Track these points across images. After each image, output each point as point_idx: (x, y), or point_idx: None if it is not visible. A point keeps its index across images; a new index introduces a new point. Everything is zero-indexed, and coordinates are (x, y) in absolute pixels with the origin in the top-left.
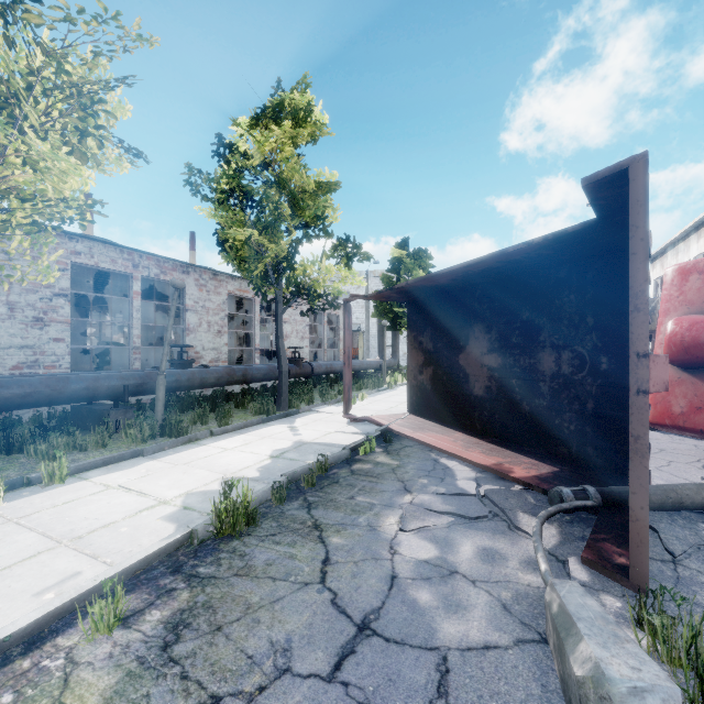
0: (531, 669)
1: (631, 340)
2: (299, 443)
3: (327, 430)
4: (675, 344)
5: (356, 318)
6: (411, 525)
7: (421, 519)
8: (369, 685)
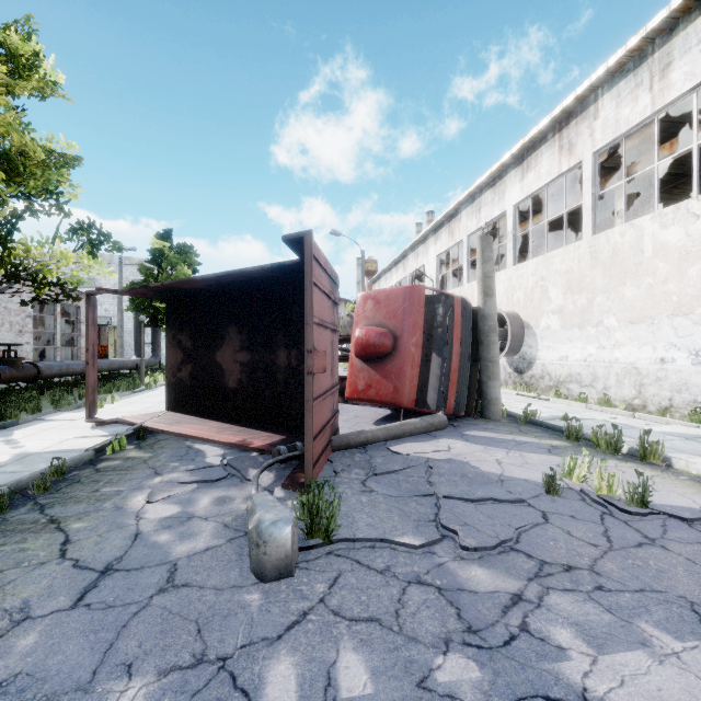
0: (235, 549)
1: (305, 342)
2: (22, 455)
3: (63, 438)
4: (359, 345)
5: (106, 310)
6: (159, 496)
7: (169, 491)
8: (110, 598)
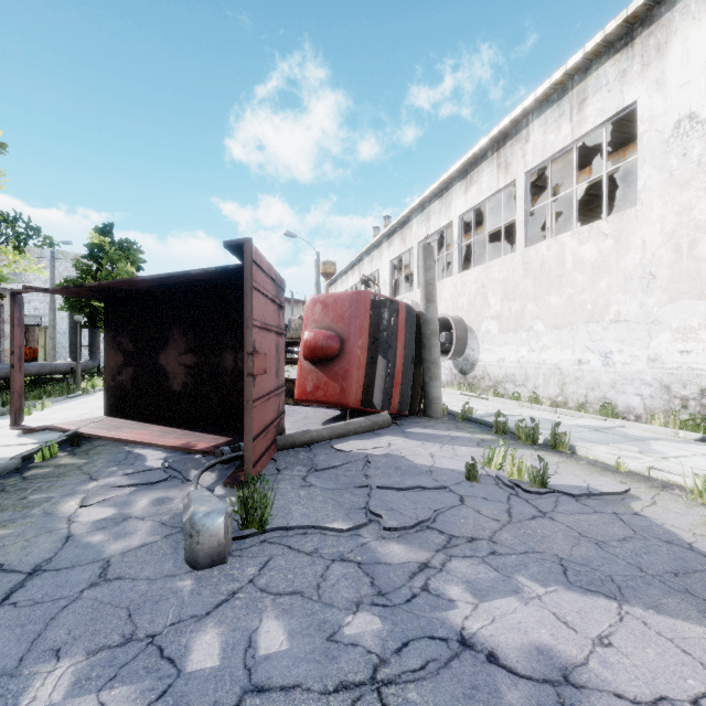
0: (171, 544)
1: (246, 345)
2: None
3: None
4: (308, 348)
5: (35, 308)
6: (93, 500)
7: (104, 494)
8: (38, 595)
